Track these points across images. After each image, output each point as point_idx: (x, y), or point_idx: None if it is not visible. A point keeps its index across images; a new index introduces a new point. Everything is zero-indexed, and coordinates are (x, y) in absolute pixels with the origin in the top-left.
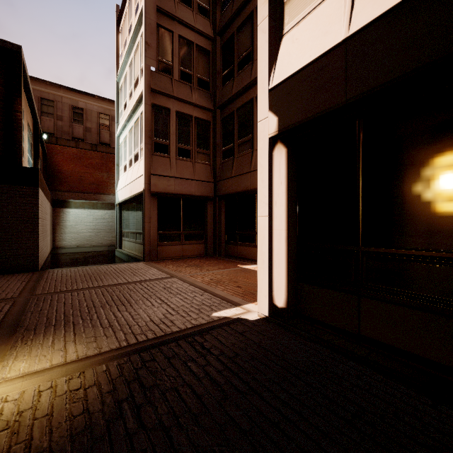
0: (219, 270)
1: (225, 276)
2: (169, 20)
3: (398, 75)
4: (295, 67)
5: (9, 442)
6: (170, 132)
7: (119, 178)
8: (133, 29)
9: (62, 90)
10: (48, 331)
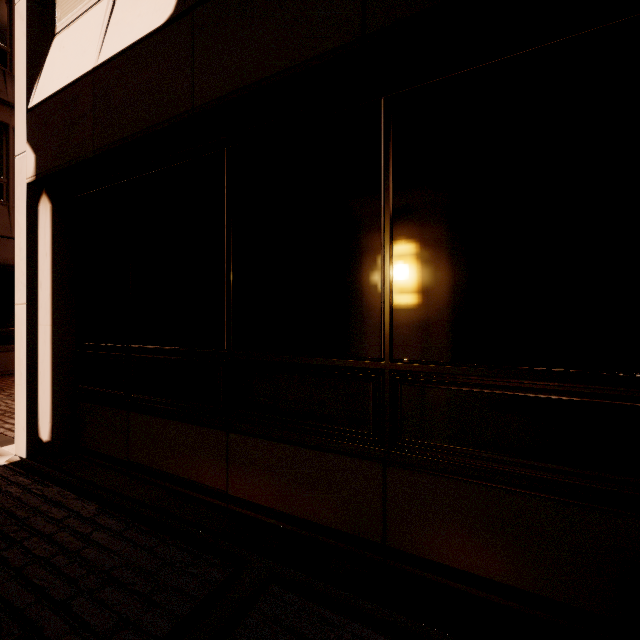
0: None
1: None
2: None
3: (130, 133)
4: (54, 87)
5: None
6: None
7: None
8: None
9: None
10: None
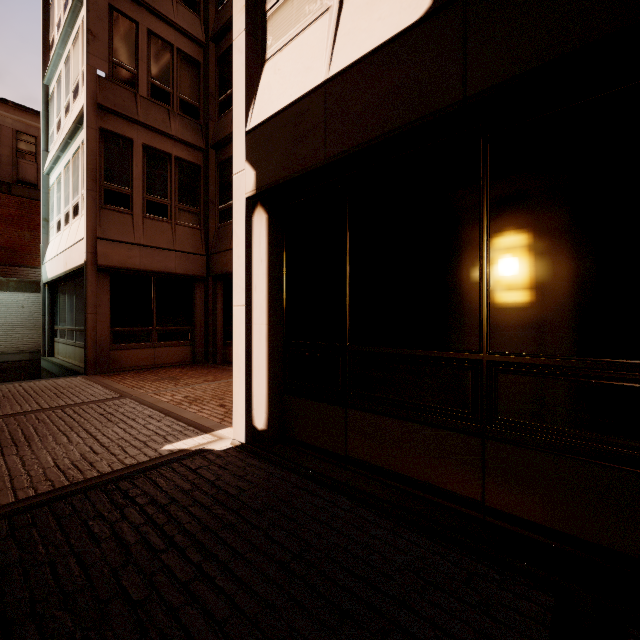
0: (204, 384)
1: (209, 391)
2: (131, 3)
3: (373, 136)
4: (275, 107)
5: None
6: (132, 175)
7: (49, 242)
8: (70, 5)
9: None
10: None
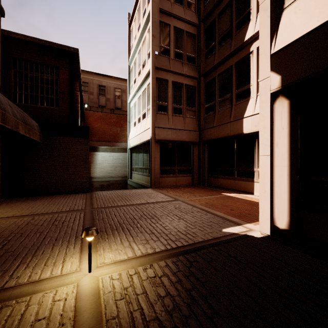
0: (209, 196)
1: (216, 201)
2: (167, 16)
3: None
4: (300, 33)
5: (129, 308)
6: (168, 96)
7: (130, 131)
8: (141, 27)
9: (93, 75)
10: (114, 233)
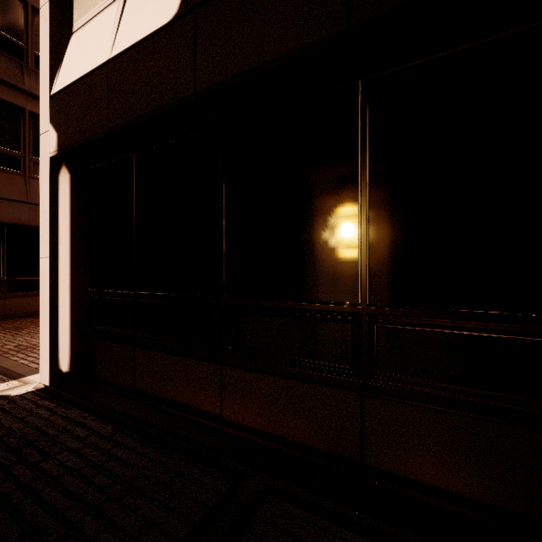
0: None
1: None
2: None
3: (139, 114)
4: (73, 76)
5: None
6: None
7: None
8: None
9: None
10: None
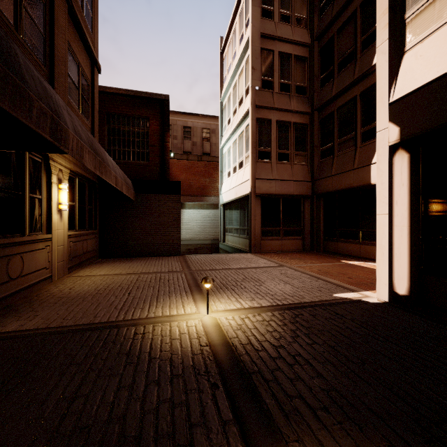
0: (323, 264)
1: (331, 269)
2: (270, 41)
3: None
4: (419, 82)
5: (245, 334)
6: (271, 140)
7: (222, 183)
8: (238, 56)
9: (177, 115)
10: (220, 291)
